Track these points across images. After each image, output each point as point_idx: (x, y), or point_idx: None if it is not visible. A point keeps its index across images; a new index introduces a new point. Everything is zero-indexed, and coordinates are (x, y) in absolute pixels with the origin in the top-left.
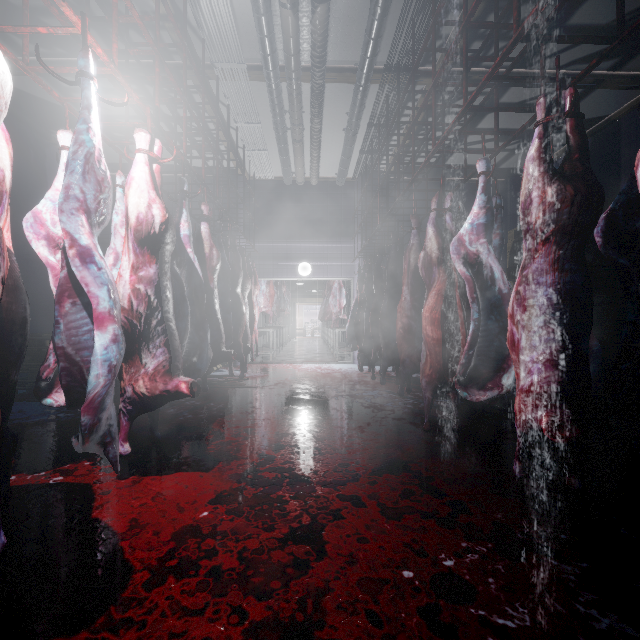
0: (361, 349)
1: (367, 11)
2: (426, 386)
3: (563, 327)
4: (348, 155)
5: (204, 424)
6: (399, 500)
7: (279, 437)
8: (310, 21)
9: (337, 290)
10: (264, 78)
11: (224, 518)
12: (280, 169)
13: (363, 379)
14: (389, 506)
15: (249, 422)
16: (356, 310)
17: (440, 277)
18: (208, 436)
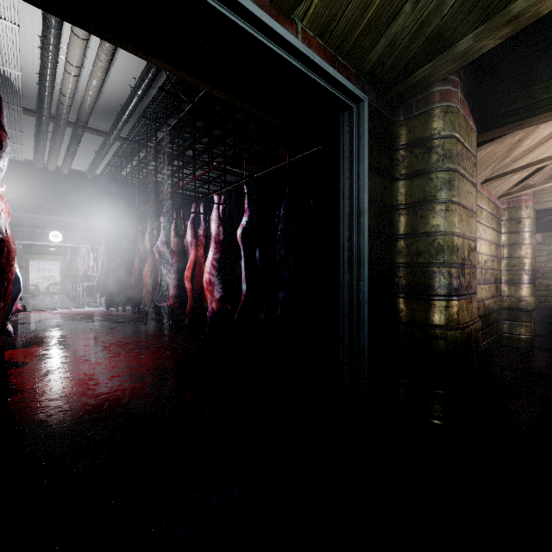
0: (109, 294)
1: (115, 117)
2: (145, 305)
3: (179, 278)
4: (98, 165)
5: (3, 339)
6: (130, 339)
7: (64, 336)
8: (79, 111)
9: (85, 253)
10: (36, 117)
11: (56, 351)
12: (32, 156)
13: (110, 313)
14: (126, 340)
15: (37, 335)
16: (103, 269)
17: (151, 258)
18: (14, 341)
